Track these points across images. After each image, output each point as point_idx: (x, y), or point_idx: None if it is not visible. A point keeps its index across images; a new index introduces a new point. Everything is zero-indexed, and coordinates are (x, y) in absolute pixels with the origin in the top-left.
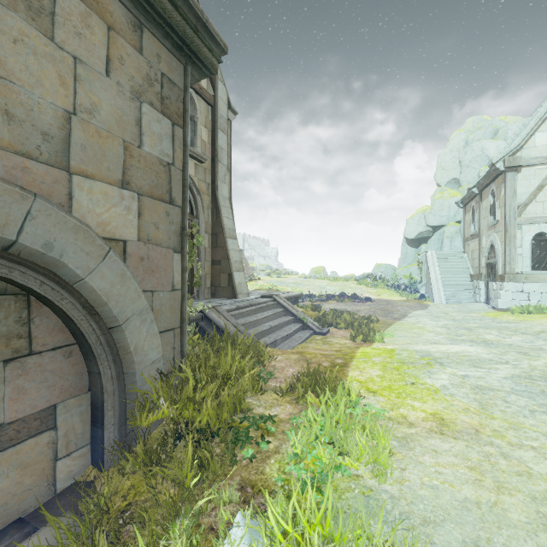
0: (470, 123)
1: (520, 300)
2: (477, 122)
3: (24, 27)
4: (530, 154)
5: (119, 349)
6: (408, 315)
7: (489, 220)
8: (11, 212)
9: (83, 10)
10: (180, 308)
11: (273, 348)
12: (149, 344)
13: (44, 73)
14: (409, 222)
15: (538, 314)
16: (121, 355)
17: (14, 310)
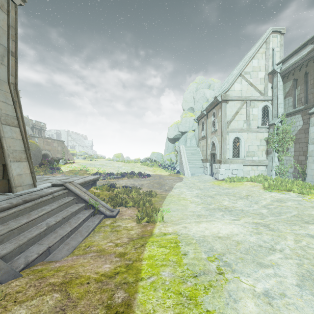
0: (198, 79)
1: (228, 174)
2: (201, 79)
3: None
4: (232, 94)
5: None
6: (174, 187)
7: (212, 129)
8: None
9: None
10: None
11: (45, 258)
12: None
13: None
14: (170, 129)
15: (238, 182)
16: None
17: None
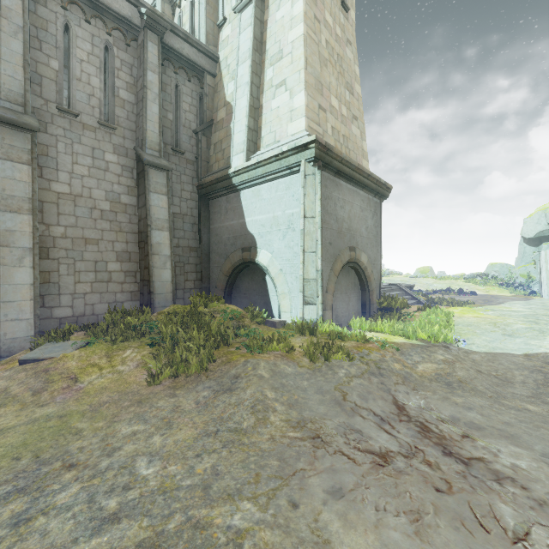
0: None
1: None
2: None
3: (361, 216)
4: None
5: (370, 288)
6: (505, 303)
7: None
8: (361, 255)
9: (366, 204)
10: (379, 280)
11: None
12: (375, 289)
13: (363, 224)
14: (527, 221)
15: None
16: (370, 290)
17: (353, 276)
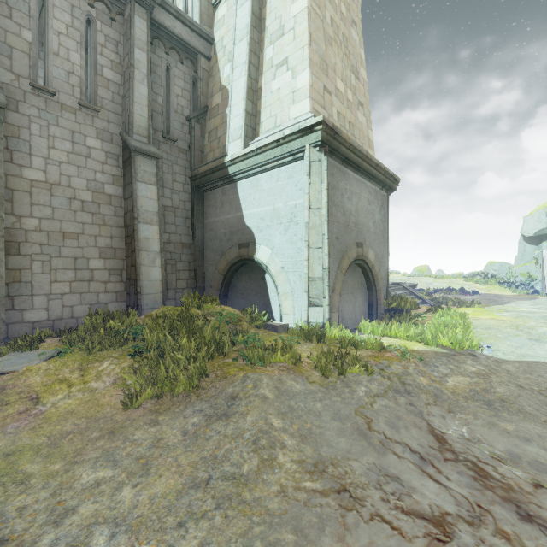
0: None
1: None
2: None
3: (368, 209)
4: None
5: (377, 288)
6: (511, 303)
7: None
8: (368, 252)
9: (374, 197)
10: (386, 279)
11: None
12: (382, 288)
13: (370, 218)
14: (527, 220)
15: None
16: (377, 290)
17: (360, 275)
